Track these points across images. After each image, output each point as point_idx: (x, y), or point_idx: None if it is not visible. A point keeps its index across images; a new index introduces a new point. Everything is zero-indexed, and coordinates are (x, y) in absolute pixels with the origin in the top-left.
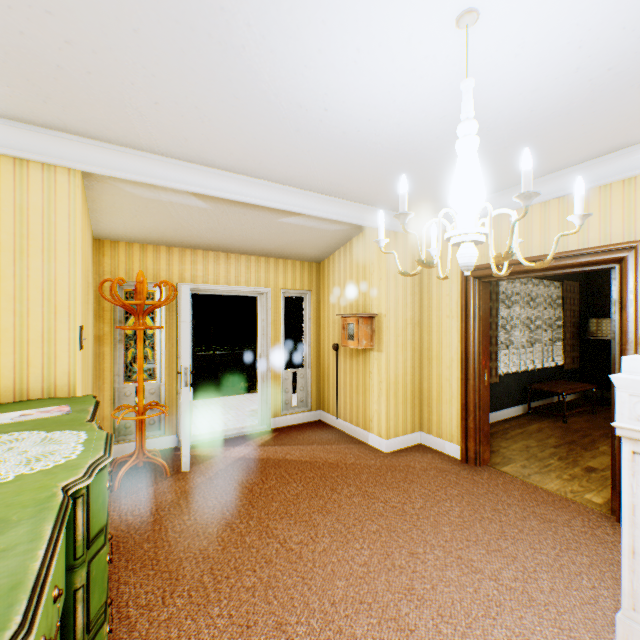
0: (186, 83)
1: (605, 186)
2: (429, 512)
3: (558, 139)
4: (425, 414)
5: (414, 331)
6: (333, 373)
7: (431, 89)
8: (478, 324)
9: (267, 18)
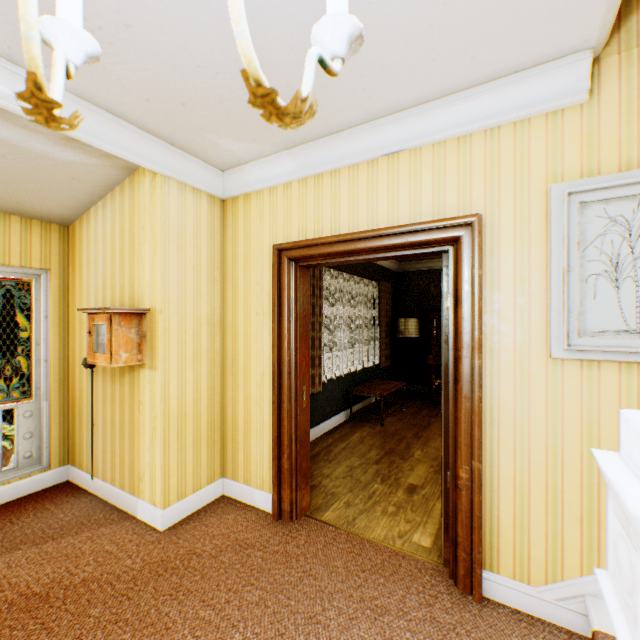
0: None
1: (440, 144)
2: None
3: (398, 29)
4: (230, 452)
5: (214, 335)
6: (88, 404)
7: None
8: (296, 324)
9: None
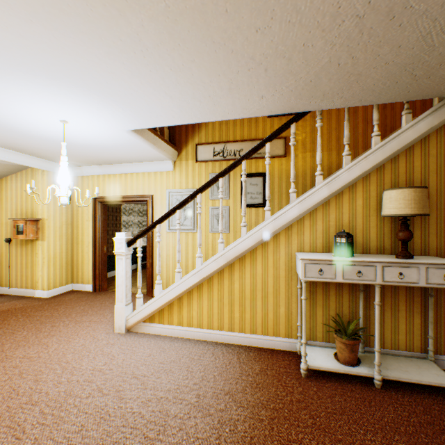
0: None
1: (144, 173)
2: (67, 312)
3: (121, 155)
4: (76, 273)
5: (69, 228)
6: (7, 258)
7: (57, 131)
8: (102, 224)
9: None
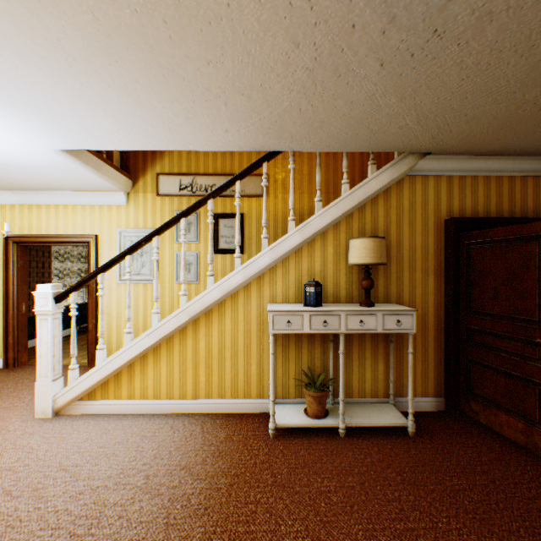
0: None
1: (85, 206)
2: None
3: (49, 180)
4: None
5: None
6: None
7: None
8: (19, 273)
9: None
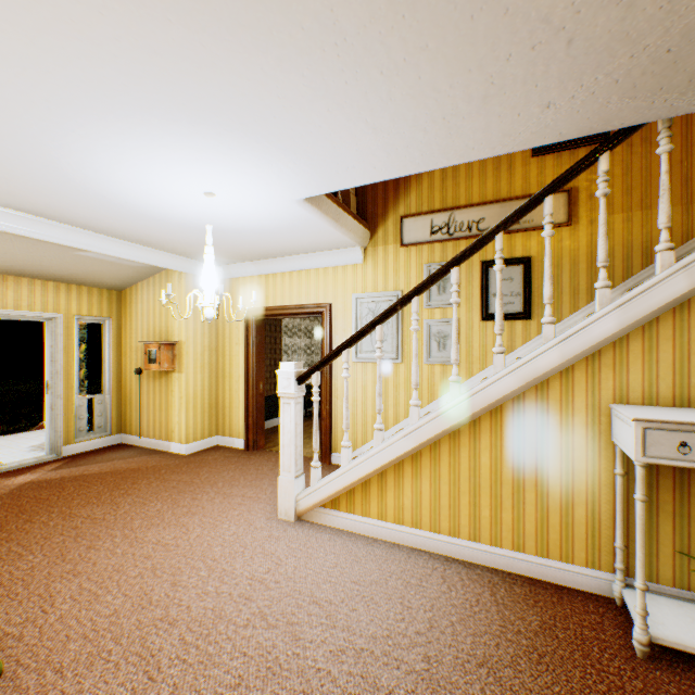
0: (3, 168)
1: (317, 269)
2: (212, 479)
3: (285, 242)
4: (221, 421)
5: (212, 355)
6: (137, 396)
7: (200, 210)
8: (257, 349)
9: (84, 165)
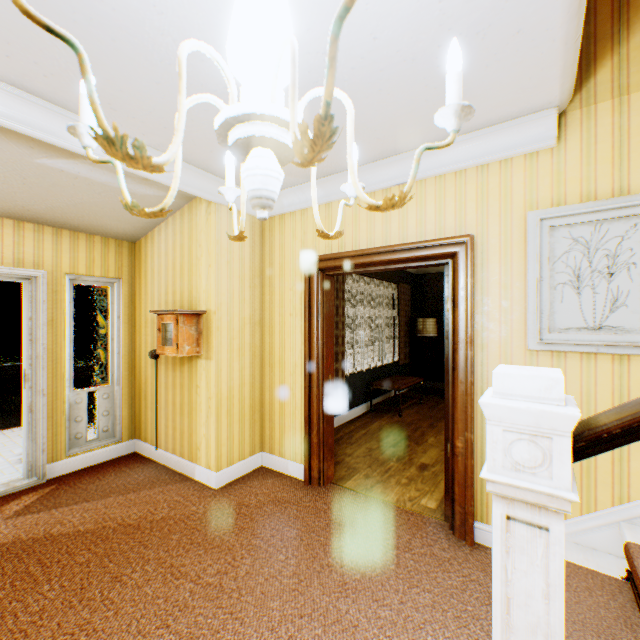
0: None
1: (440, 177)
2: (257, 579)
3: (402, 103)
4: (267, 430)
5: (254, 332)
6: (152, 389)
7: None
8: (323, 323)
9: None
